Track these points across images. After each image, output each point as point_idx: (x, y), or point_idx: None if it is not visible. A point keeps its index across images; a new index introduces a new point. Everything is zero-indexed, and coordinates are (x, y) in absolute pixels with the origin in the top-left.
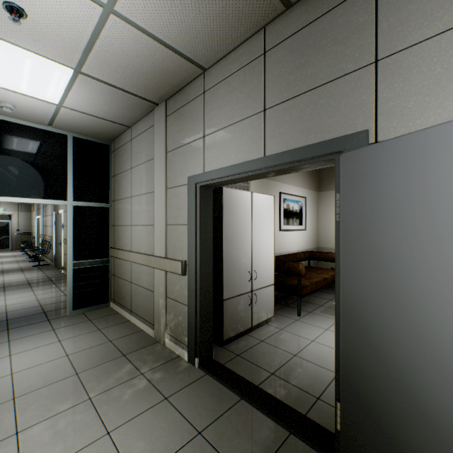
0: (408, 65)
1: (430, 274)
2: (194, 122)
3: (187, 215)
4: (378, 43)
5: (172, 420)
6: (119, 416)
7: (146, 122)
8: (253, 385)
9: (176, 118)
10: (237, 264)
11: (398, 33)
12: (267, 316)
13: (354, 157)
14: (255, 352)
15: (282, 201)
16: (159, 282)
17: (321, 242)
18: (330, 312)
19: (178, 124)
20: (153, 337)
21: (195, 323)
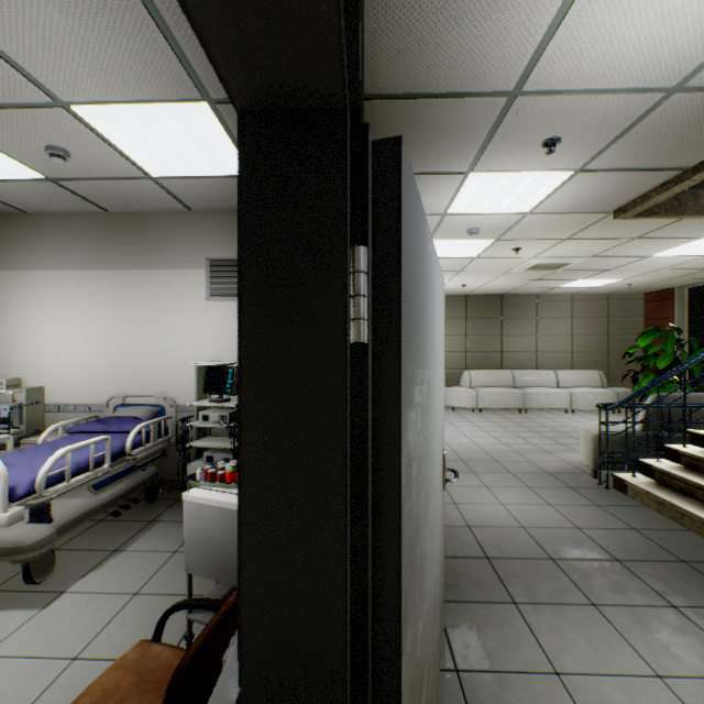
0: None
1: (426, 426)
2: None
3: None
4: None
5: None
6: None
7: None
8: None
9: None
10: None
11: None
12: None
13: (410, 181)
14: None
15: None
16: None
17: None
18: None
19: None
20: None
21: None
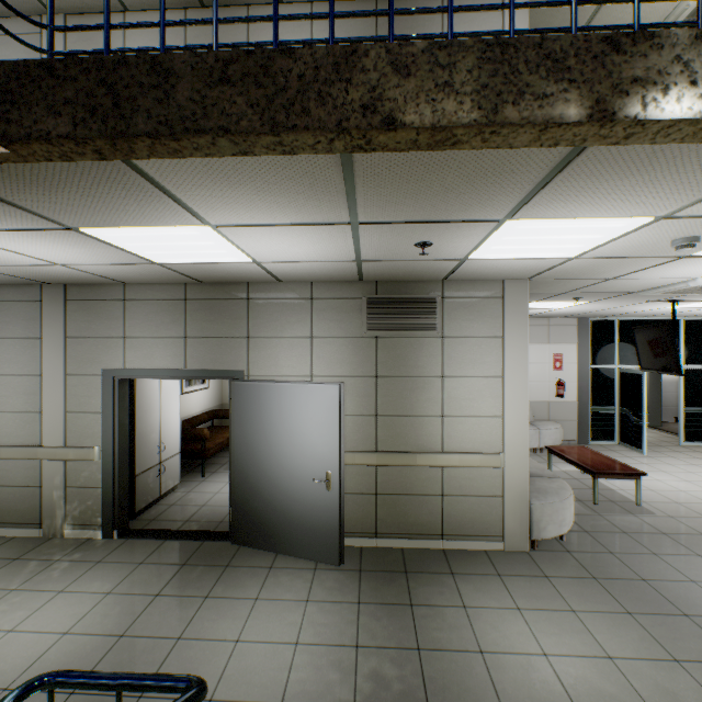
0: (260, 345)
1: (263, 437)
2: (111, 320)
3: (103, 404)
4: (249, 329)
5: (115, 567)
6: (62, 583)
7: (24, 291)
8: (174, 530)
9: (84, 308)
10: (148, 440)
11: (257, 329)
12: (174, 483)
13: (238, 385)
14: (169, 513)
15: None
16: (54, 473)
17: (226, 398)
18: None
19: (86, 314)
20: (40, 537)
21: (114, 500)
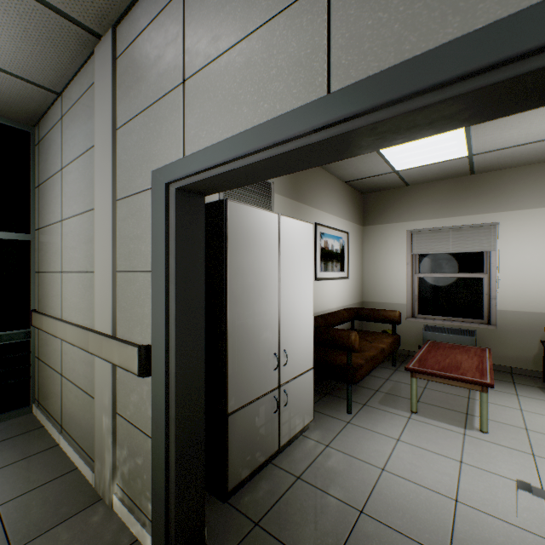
0: None
1: None
2: (164, 55)
3: (151, 251)
4: None
5: None
6: None
7: (84, 78)
8: None
9: (132, 57)
10: (254, 343)
11: None
12: (303, 422)
13: None
14: (289, 512)
15: (318, 236)
16: (102, 382)
17: (367, 294)
18: (393, 403)
19: (135, 68)
20: (92, 486)
21: (166, 480)
